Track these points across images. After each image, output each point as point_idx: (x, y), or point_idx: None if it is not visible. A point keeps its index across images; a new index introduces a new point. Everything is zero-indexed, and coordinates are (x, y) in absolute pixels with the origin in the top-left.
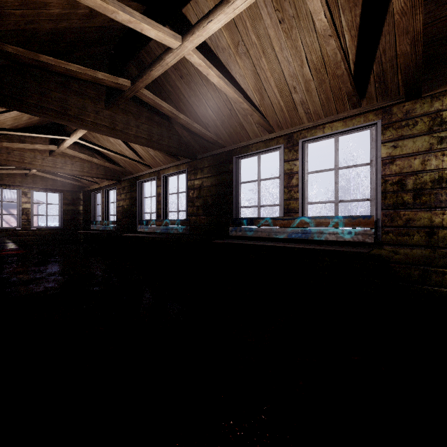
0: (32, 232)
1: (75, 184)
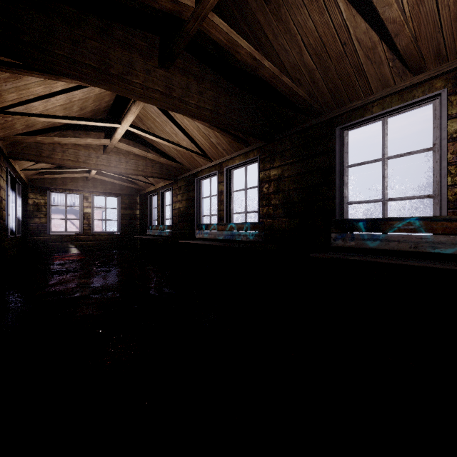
0: (92, 237)
1: (132, 188)
